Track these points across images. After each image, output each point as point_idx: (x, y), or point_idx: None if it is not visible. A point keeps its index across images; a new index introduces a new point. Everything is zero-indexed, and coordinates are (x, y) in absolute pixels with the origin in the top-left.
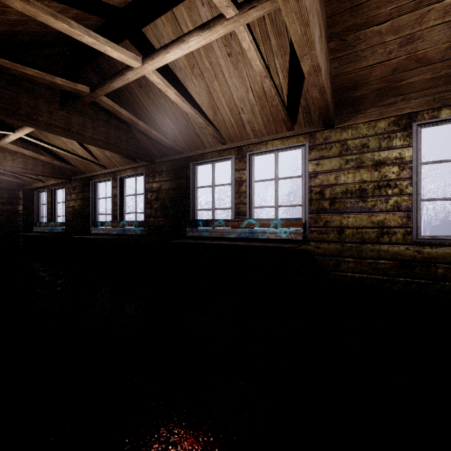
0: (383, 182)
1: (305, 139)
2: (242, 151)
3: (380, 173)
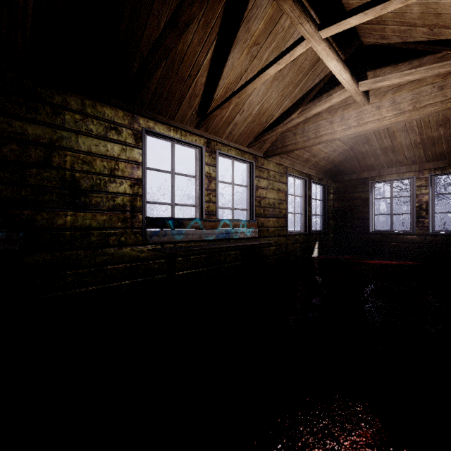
0: (280, 201)
1: (253, 159)
2: (211, 146)
3: (279, 195)
